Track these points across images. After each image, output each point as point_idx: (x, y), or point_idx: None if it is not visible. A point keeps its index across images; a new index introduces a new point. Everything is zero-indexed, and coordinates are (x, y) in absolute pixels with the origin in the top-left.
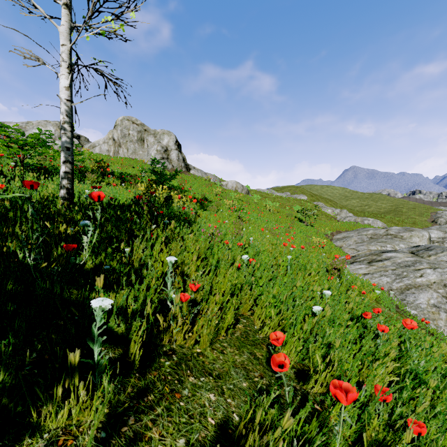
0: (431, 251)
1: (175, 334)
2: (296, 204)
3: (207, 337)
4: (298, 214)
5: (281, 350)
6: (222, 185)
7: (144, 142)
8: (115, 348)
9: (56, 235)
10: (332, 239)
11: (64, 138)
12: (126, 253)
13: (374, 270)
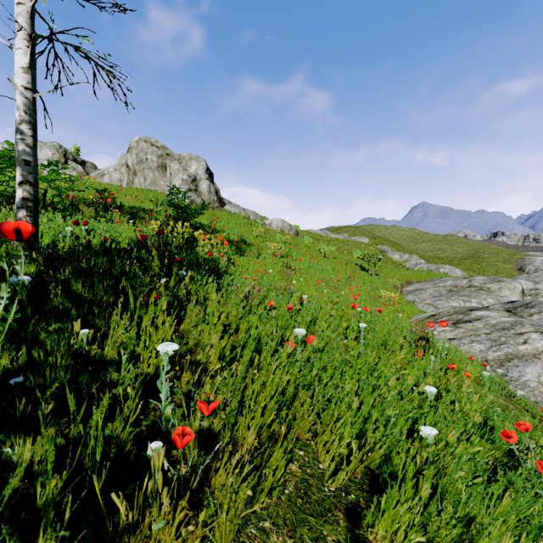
0: (532, 309)
1: (157, 532)
2: (356, 248)
3: (229, 525)
4: (359, 261)
5: (375, 527)
6: (265, 224)
7: (166, 169)
8: None
9: None
10: (402, 292)
11: (21, 146)
12: (84, 337)
13: (461, 334)
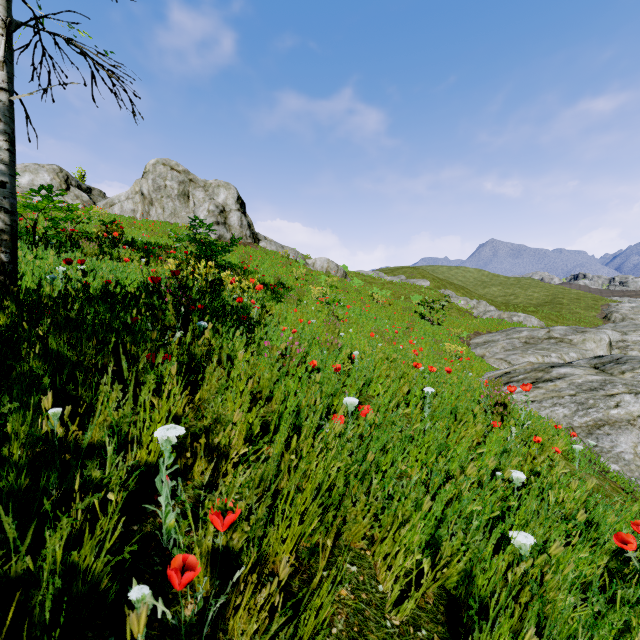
0: (624, 365)
1: None
2: (414, 292)
3: None
4: (419, 308)
5: None
6: (307, 264)
7: (189, 198)
8: None
9: None
10: (469, 345)
11: None
12: (54, 418)
13: (541, 396)
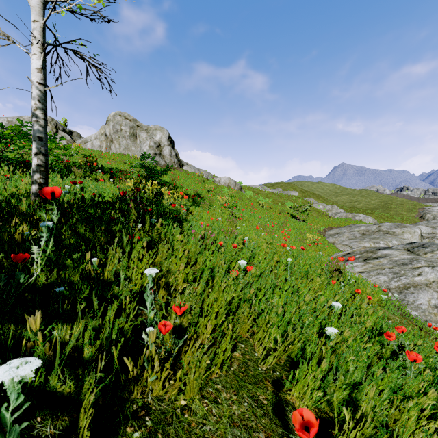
0: (427, 249)
1: (151, 383)
2: (288, 200)
3: (195, 383)
4: (290, 210)
5: (291, 391)
6: (215, 181)
7: (136, 137)
8: (59, 415)
9: (15, 240)
10: (325, 235)
11: (36, 127)
12: (94, 264)
13: (370, 268)
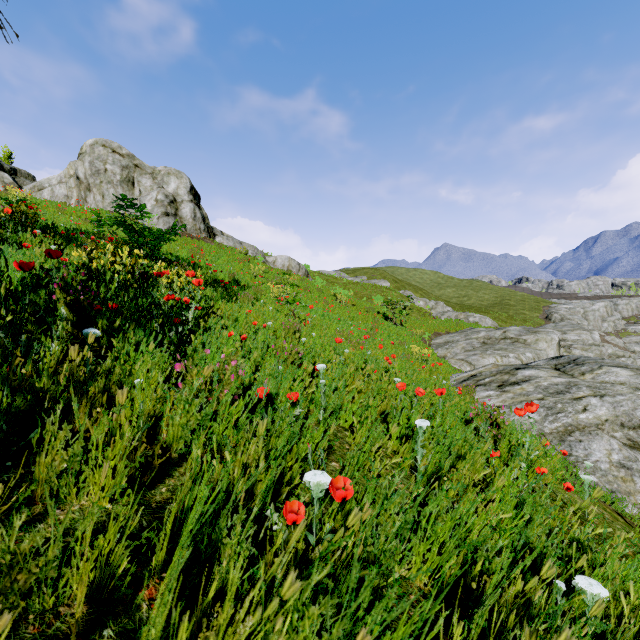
0: (583, 366)
1: None
2: (376, 293)
3: None
4: (381, 308)
5: None
6: (267, 262)
7: (133, 185)
8: None
9: None
10: (431, 346)
11: None
12: None
13: (510, 400)
